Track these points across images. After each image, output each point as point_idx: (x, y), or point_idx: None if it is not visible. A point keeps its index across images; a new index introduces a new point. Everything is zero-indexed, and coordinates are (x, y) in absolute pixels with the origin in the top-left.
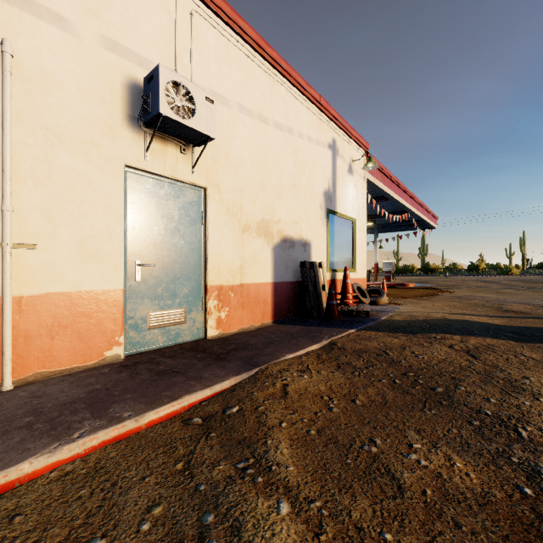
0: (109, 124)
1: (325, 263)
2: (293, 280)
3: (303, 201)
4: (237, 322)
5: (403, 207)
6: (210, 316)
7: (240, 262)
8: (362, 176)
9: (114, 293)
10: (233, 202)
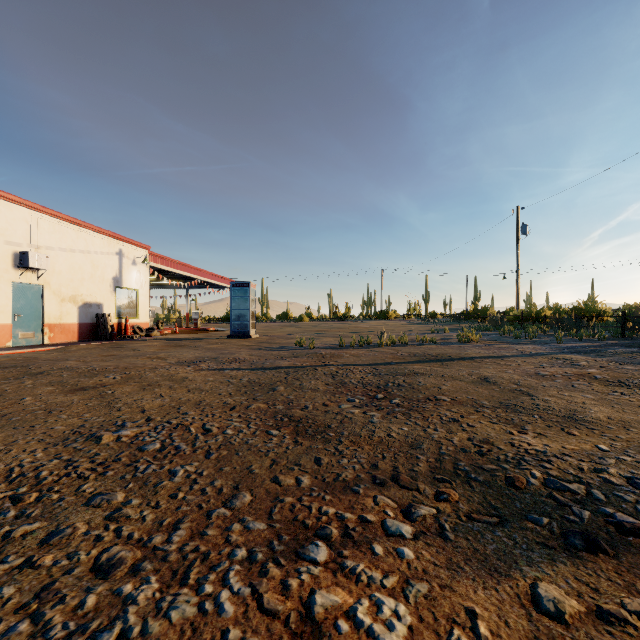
0: (7, 269)
1: (114, 314)
2: (91, 322)
3: (98, 284)
4: (59, 339)
5: (191, 277)
6: (46, 335)
7: (60, 314)
8: (145, 265)
9: (9, 325)
10: (57, 289)
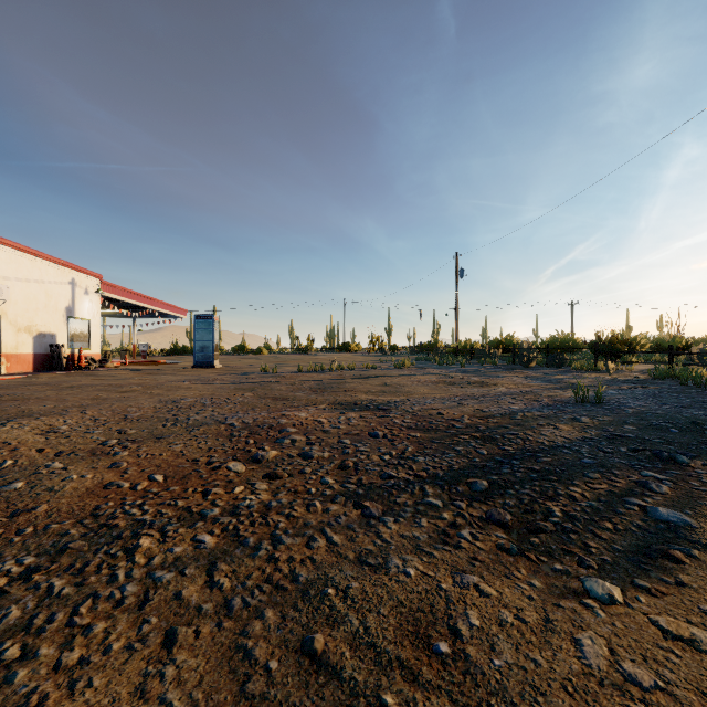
0: None
1: (67, 345)
2: (46, 353)
3: (52, 314)
4: (15, 369)
5: (142, 306)
6: (3, 365)
7: (17, 344)
8: (98, 294)
9: None
10: (13, 319)
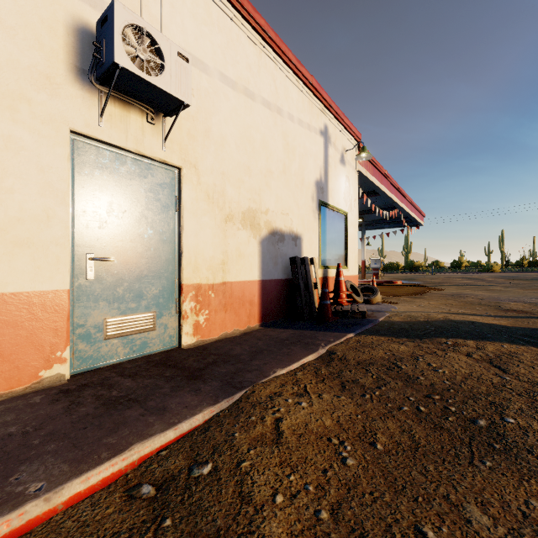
0: (46, 74)
1: (317, 259)
2: (283, 277)
3: (293, 190)
4: (219, 327)
5: (393, 203)
6: (186, 320)
7: (222, 257)
8: (354, 168)
9: (54, 294)
10: (214, 186)
